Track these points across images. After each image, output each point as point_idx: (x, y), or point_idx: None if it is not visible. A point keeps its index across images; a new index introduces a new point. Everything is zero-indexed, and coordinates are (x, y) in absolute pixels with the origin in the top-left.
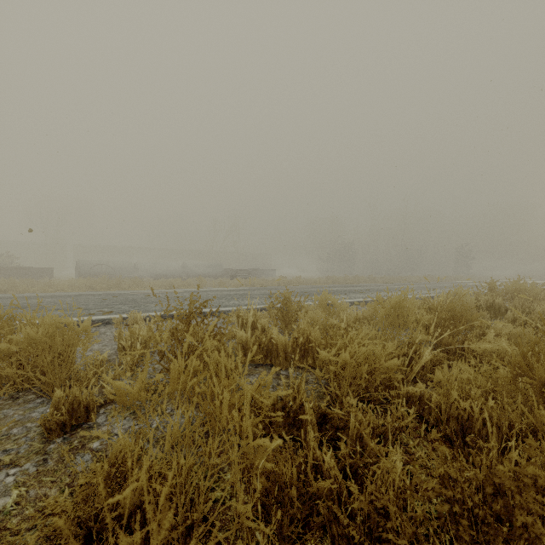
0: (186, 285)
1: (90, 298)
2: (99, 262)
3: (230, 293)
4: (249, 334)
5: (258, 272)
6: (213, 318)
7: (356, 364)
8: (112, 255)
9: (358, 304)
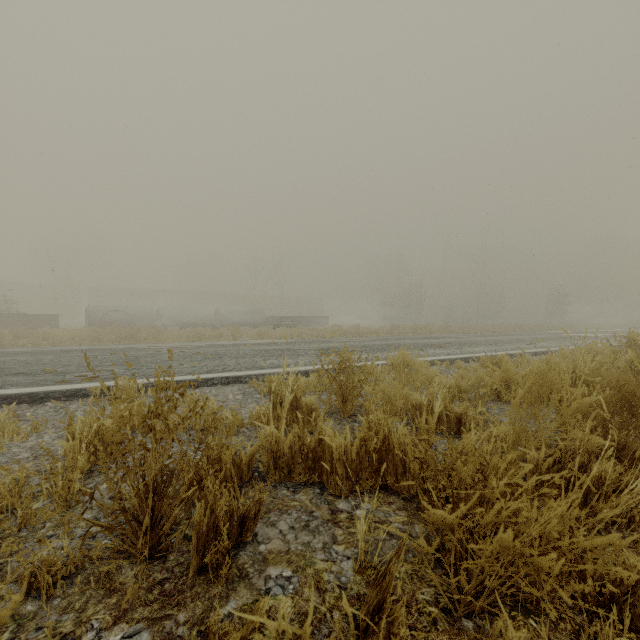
0: (217, 336)
1: (79, 355)
2: (113, 308)
3: (268, 348)
4: (282, 430)
5: (307, 320)
6: (240, 385)
7: (520, 545)
8: (134, 300)
9: (440, 364)
